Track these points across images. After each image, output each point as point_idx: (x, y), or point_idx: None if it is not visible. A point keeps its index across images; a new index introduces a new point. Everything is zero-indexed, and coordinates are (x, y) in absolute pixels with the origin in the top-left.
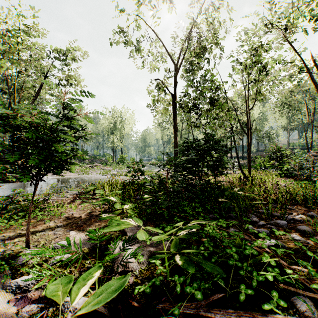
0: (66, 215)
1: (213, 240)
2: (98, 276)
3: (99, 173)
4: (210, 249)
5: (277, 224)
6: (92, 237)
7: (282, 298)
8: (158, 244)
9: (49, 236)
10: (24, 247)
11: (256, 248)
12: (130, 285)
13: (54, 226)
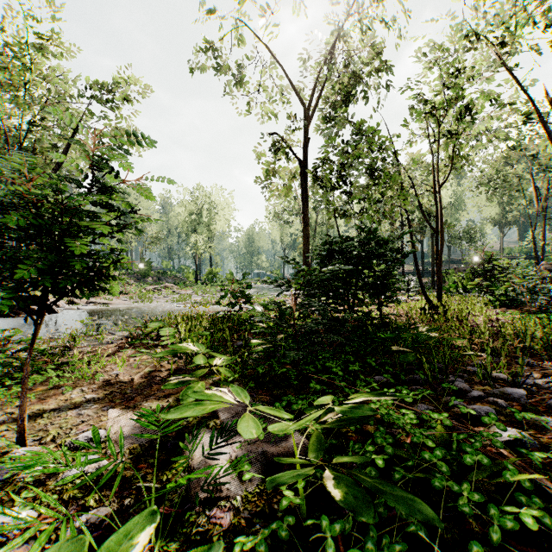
0: (106, 378)
1: (389, 429)
2: (142, 543)
3: (171, 300)
4: (387, 450)
5: (507, 396)
6: (147, 426)
7: None
8: (280, 437)
9: (68, 420)
10: (12, 444)
11: (481, 448)
12: (225, 532)
13: (80, 399)
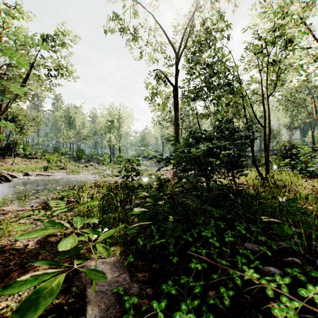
0: (4, 244)
1: None
2: None
3: (91, 173)
4: None
5: None
6: None
7: None
8: None
9: None
10: None
11: None
12: None
13: None
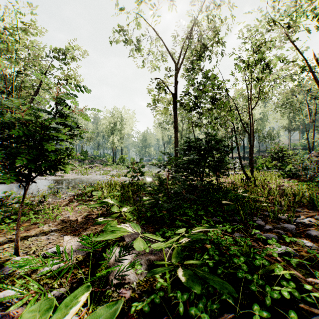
0: (62, 218)
1: (218, 247)
2: (83, 301)
3: (99, 174)
4: (215, 258)
5: (285, 229)
6: (85, 245)
7: (301, 318)
8: (158, 251)
9: (41, 242)
10: (12, 255)
11: (266, 256)
12: (127, 300)
13: (48, 230)
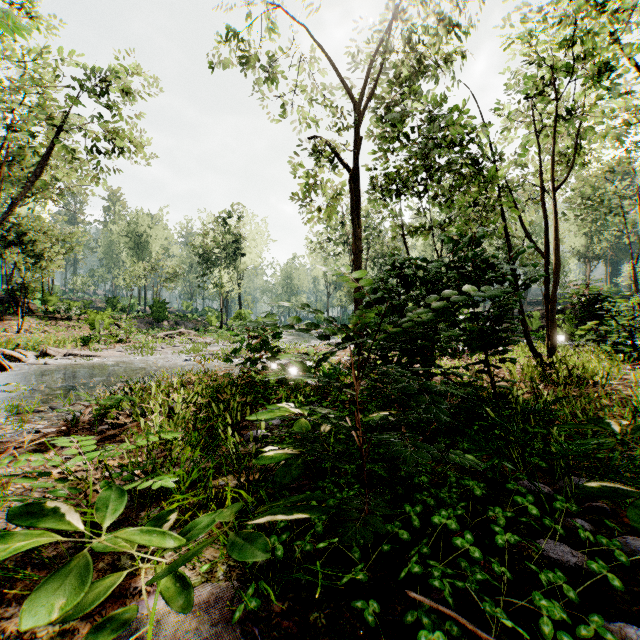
0: None
1: None
2: None
3: (179, 352)
4: None
5: None
6: None
7: None
8: None
9: None
10: None
11: None
12: None
13: None
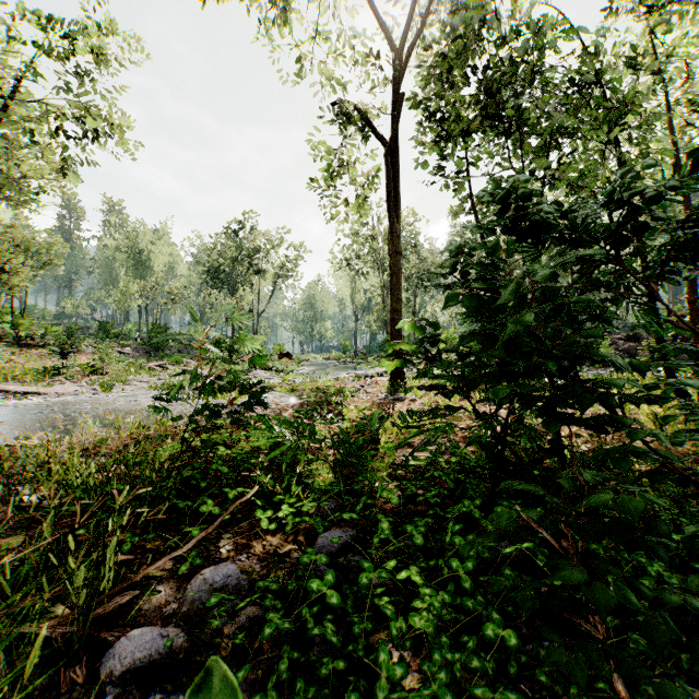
0: None
1: None
2: None
3: (155, 387)
4: None
5: None
6: None
7: None
8: None
9: None
10: None
11: None
12: None
13: None
